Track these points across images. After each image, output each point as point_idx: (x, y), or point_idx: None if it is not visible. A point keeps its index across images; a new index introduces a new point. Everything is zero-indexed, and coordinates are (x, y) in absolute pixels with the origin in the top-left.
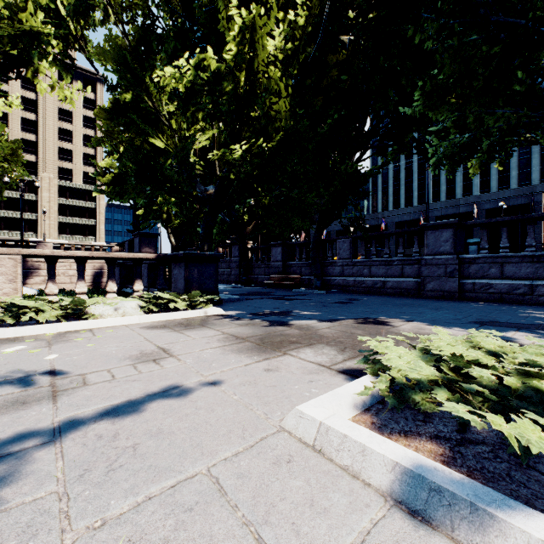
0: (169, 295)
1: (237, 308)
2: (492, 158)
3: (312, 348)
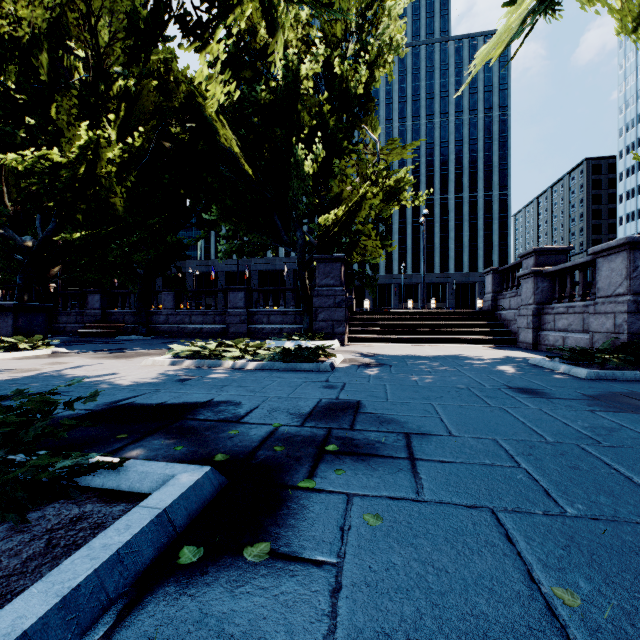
0: (13, 339)
1: (74, 349)
2: (257, 255)
3: (147, 356)
